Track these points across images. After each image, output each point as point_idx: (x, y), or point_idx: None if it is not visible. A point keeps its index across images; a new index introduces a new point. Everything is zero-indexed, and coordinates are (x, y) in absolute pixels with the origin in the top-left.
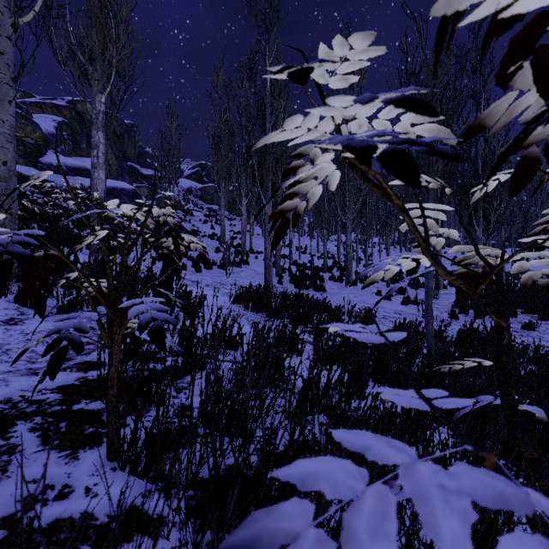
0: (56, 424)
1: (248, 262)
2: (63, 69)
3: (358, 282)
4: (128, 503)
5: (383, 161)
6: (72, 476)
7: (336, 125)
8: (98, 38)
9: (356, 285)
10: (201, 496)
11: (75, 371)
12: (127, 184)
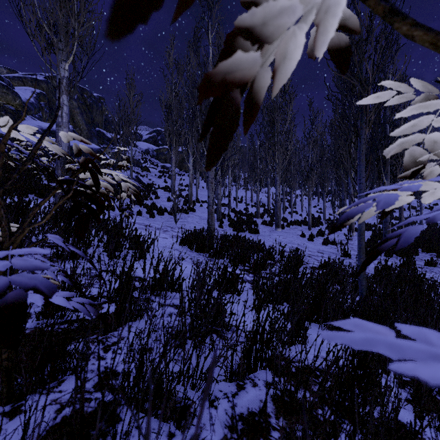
0: None
1: (194, 209)
2: (32, 40)
3: (285, 226)
4: None
5: None
6: None
7: None
8: (61, 12)
9: (284, 228)
10: None
11: None
12: (93, 145)
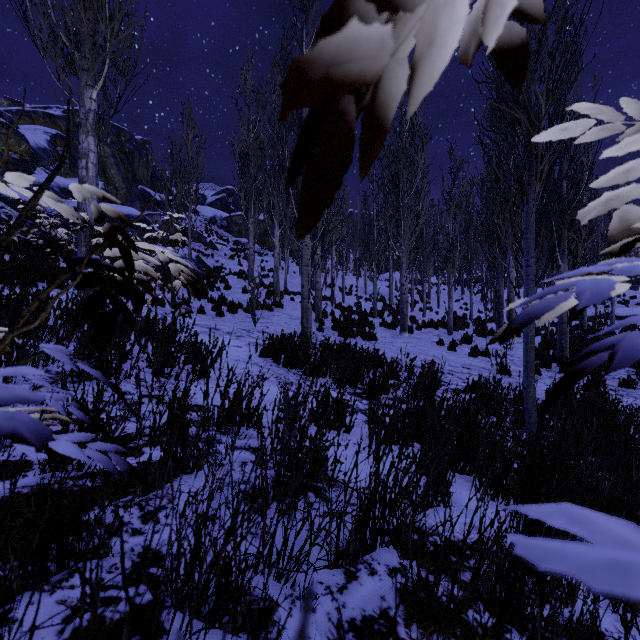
0: None
1: (282, 304)
2: (43, 56)
3: (414, 329)
4: None
5: None
6: None
7: None
8: (86, 14)
9: (412, 332)
10: None
11: None
12: (134, 210)
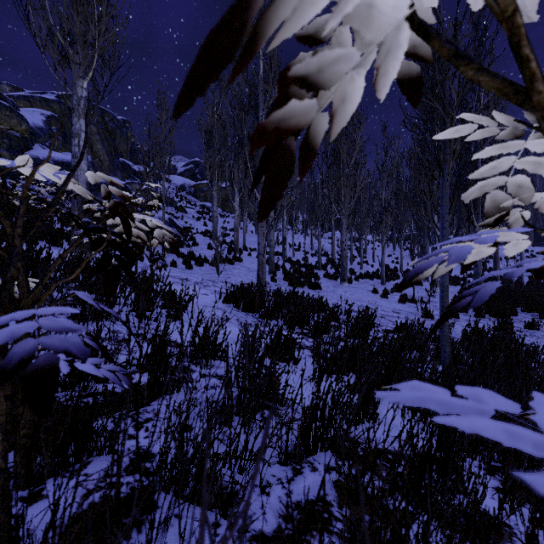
0: None
1: (241, 259)
2: (42, 52)
3: (353, 280)
4: None
5: None
6: None
7: None
8: (78, 18)
9: (351, 282)
10: None
11: None
12: (117, 180)
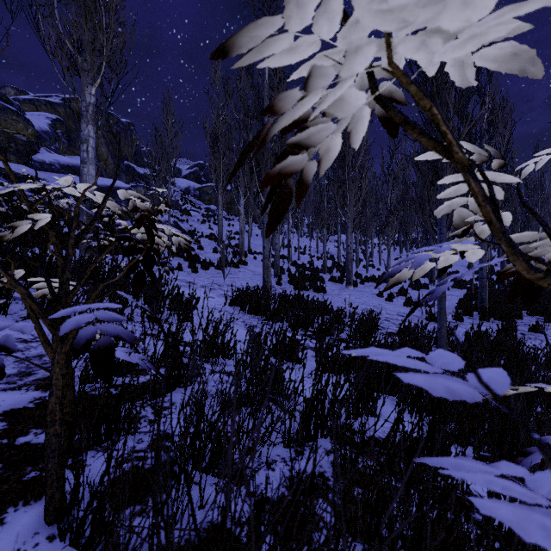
0: None
1: (246, 262)
2: (51, 60)
3: (358, 283)
4: None
5: None
6: None
7: None
8: (87, 26)
9: (356, 286)
10: None
11: (32, 389)
12: (122, 183)
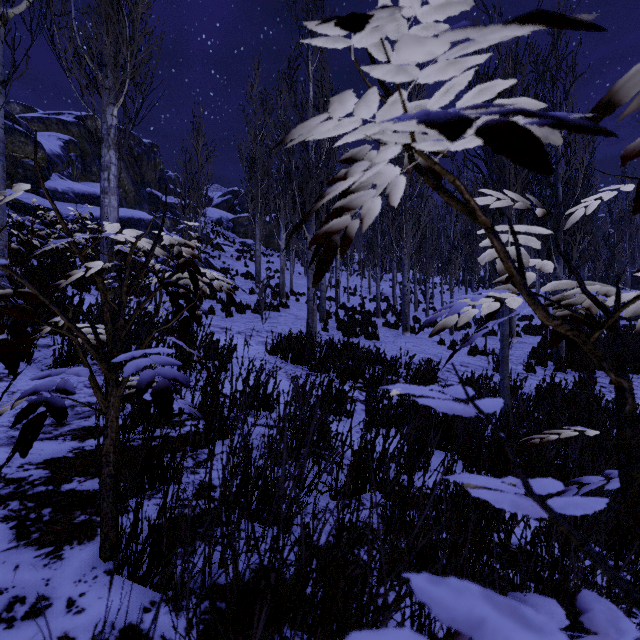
0: (37, 510)
1: (287, 305)
2: (68, 76)
3: (416, 329)
4: (123, 620)
5: (485, 137)
6: (51, 583)
7: (404, 103)
8: (109, 38)
9: (414, 332)
10: (221, 608)
11: (69, 439)
12: (145, 214)
